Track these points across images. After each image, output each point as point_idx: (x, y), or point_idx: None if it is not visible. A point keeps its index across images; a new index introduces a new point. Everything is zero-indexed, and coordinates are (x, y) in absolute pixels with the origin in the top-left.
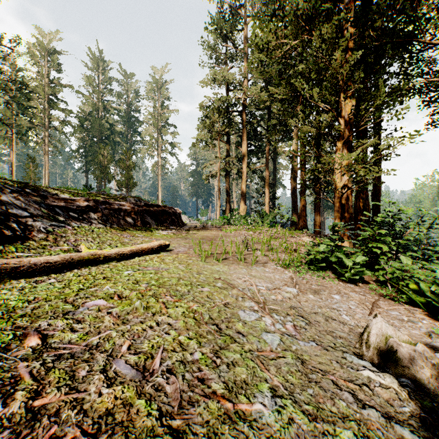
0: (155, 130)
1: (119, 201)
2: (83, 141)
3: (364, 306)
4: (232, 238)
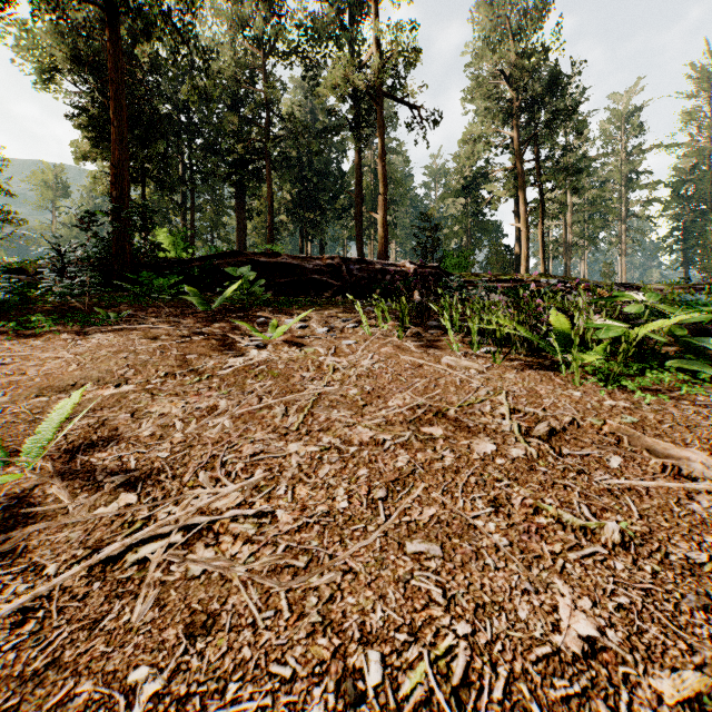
0: None
1: None
2: (678, 218)
3: None
4: None
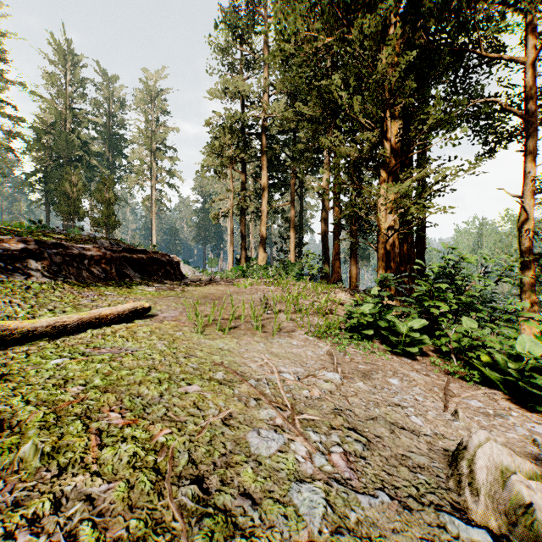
0: (147, 153)
1: (83, 243)
2: (42, 162)
3: (434, 396)
4: (247, 295)
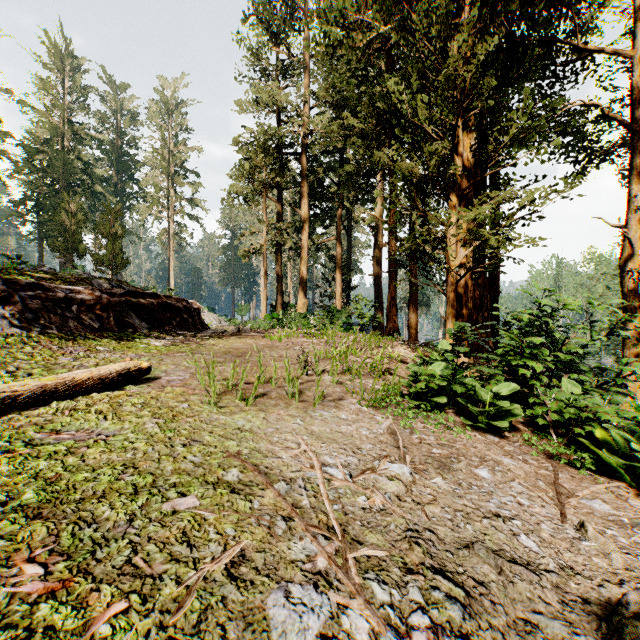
0: (164, 178)
1: (73, 284)
2: (34, 188)
3: (543, 496)
4: (282, 351)
